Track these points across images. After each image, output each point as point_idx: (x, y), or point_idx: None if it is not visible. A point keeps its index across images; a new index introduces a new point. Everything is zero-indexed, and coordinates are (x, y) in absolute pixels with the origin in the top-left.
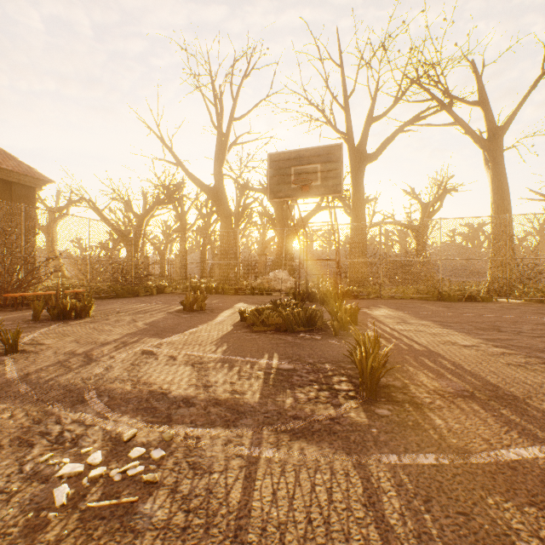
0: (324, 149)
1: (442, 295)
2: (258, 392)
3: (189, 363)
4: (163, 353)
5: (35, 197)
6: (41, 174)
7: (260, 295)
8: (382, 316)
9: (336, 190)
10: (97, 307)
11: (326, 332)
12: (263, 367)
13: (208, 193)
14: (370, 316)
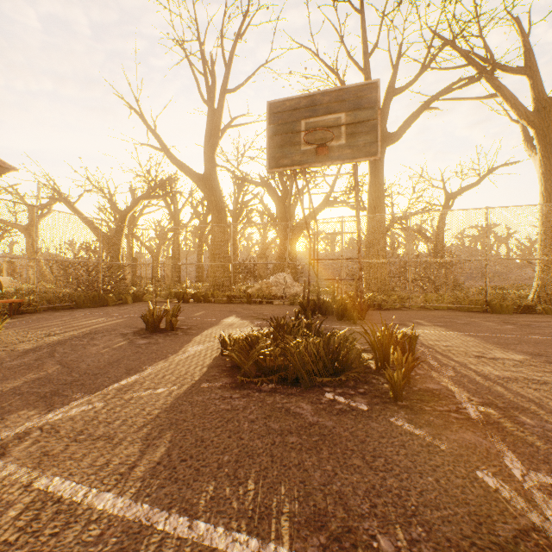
0: (350, 90)
1: (491, 305)
2: None
3: None
4: None
5: None
6: None
7: (258, 303)
8: (438, 342)
9: (370, 151)
10: (29, 325)
11: (371, 386)
12: None
13: (197, 182)
14: (421, 342)
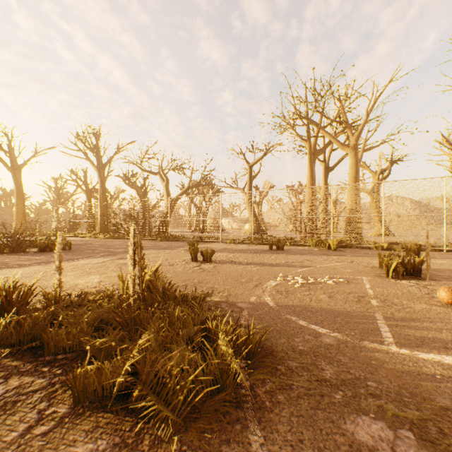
0: None
1: None
2: None
3: None
4: None
5: None
6: None
7: None
8: None
9: None
10: None
11: None
12: None
13: None
14: None
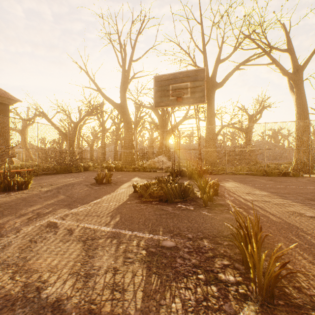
0: (192, 72)
1: (267, 172)
2: (140, 288)
3: (82, 238)
4: (64, 226)
5: (9, 110)
6: (12, 96)
7: (149, 171)
8: (233, 188)
9: (201, 100)
10: (39, 181)
11: (197, 202)
12: (148, 244)
13: (116, 108)
14: (225, 188)
